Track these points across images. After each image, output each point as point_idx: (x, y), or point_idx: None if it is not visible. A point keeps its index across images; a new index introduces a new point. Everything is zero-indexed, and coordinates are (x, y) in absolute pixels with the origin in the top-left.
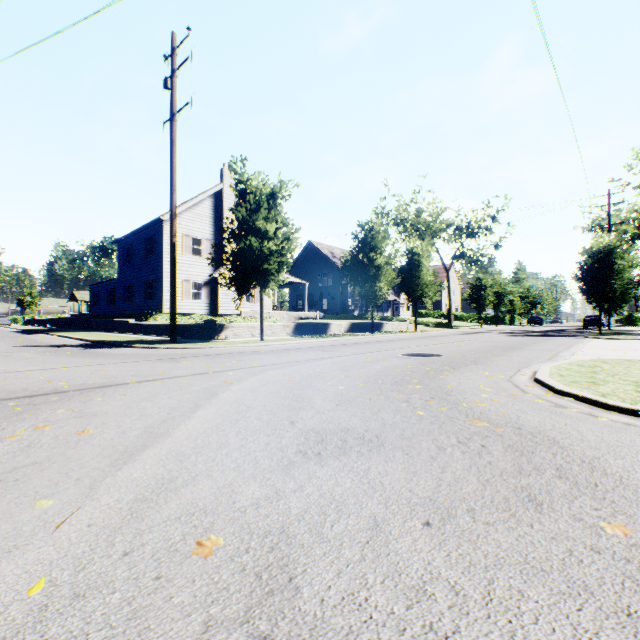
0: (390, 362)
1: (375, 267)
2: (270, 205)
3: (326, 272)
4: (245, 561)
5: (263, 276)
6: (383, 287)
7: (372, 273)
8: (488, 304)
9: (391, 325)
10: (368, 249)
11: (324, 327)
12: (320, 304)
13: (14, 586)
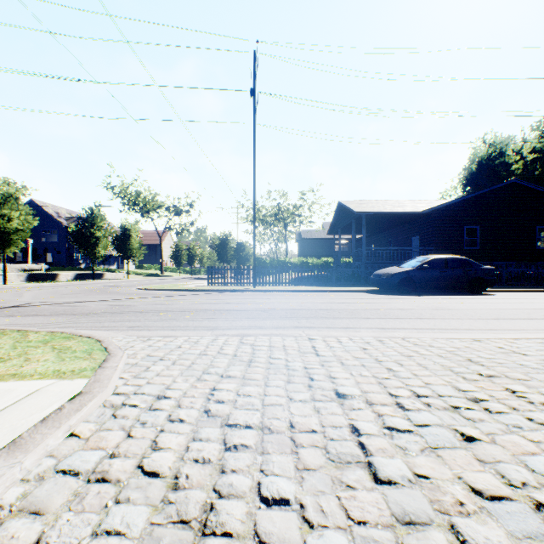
0: (95, 288)
1: (96, 237)
2: (14, 199)
3: (52, 229)
4: (59, 297)
5: (8, 243)
6: (102, 251)
7: (94, 241)
8: (184, 261)
9: (111, 275)
10: (91, 226)
11: (54, 276)
12: (45, 257)
13: (29, 299)
